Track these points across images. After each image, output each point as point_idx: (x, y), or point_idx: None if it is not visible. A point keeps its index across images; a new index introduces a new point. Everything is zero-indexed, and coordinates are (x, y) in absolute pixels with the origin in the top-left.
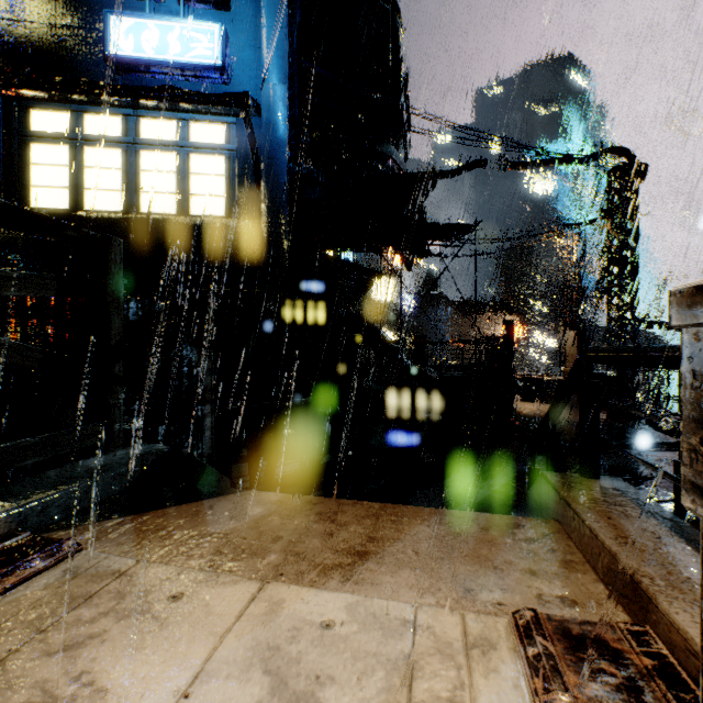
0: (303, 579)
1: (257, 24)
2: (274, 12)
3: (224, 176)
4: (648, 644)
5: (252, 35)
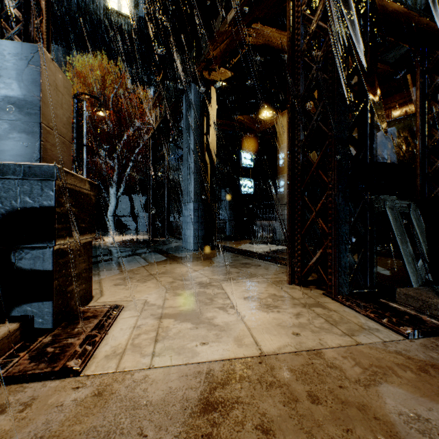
0: (241, 363)
1: None
2: None
3: None
4: (4, 362)
5: None
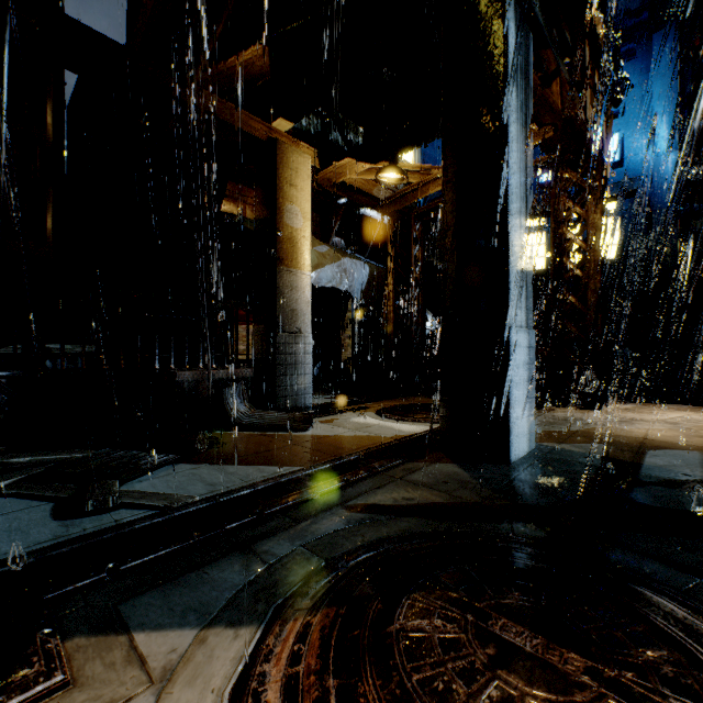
0: None
1: (647, 114)
2: (664, 102)
3: (618, 230)
4: None
5: (642, 124)
